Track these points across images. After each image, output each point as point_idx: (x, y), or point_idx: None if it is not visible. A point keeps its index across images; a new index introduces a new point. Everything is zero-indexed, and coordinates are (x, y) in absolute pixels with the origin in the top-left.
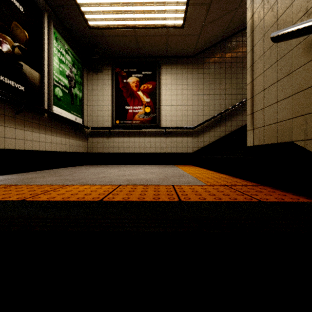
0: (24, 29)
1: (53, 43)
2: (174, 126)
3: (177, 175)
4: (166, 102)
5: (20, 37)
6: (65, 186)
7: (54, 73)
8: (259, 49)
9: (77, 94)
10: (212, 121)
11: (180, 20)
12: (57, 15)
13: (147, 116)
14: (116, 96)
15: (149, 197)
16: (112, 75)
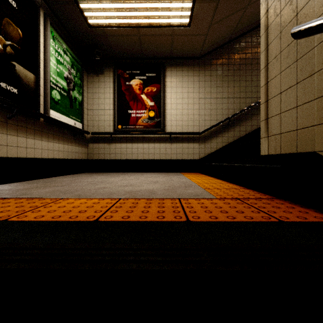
0: (17, 27)
1: (50, 42)
2: (180, 131)
3: (183, 185)
4: (171, 106)
5: (12, 35)
6: (59, 200)
7: (51, 75)
8: (274, 48)
9: (76, 97)
10: (220, 126)
11: (186, 19)
12: (54, 13)
13: (151, 120)
14: (118, 100)
15: (152, 216)
16: (114, 77)
